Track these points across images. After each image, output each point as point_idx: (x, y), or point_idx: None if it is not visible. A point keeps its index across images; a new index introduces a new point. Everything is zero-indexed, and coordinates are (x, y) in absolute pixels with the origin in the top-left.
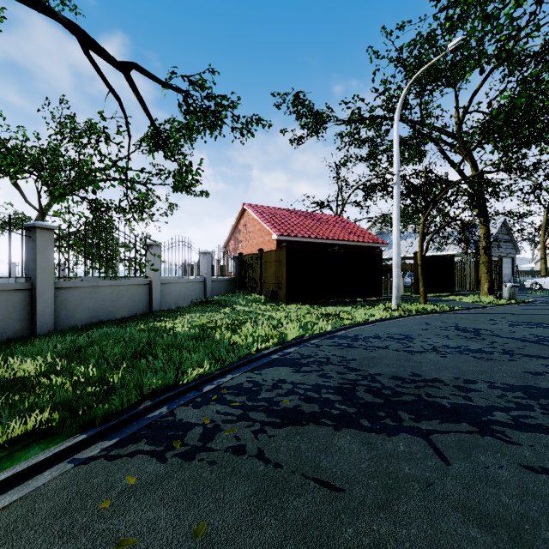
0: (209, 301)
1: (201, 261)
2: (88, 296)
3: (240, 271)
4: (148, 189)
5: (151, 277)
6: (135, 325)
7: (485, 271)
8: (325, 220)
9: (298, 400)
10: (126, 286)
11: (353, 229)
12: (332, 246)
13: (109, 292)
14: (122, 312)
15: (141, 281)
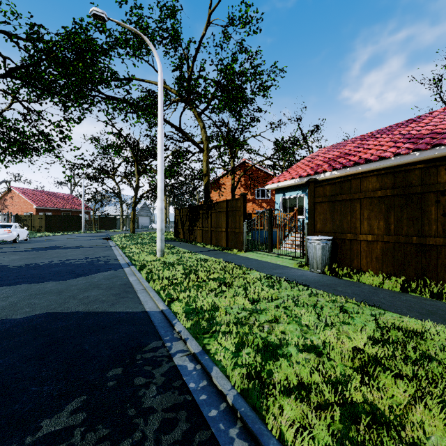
0: None
1: (2, 218)
2: None
3: (17, 221)
4: None
5: None
6: None
7: (121, 222)
8: (62, 197)
9: (54, 236)
10: None
11: (78, 203)
12: (65, 211)
13: None
14: None
15: None
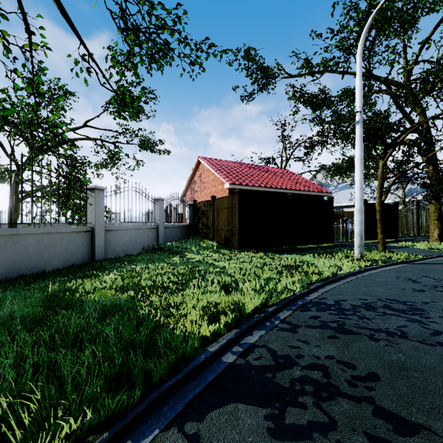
0: (162, 247)
1: (154, 207)
2: (3, 246)
3: (194, 218)
4: (118, 147)
5: (93, 224)
6: (48, 285)
7: (434, 218)
8: (273, 172)
9: None
10: (60, 233)
11: (299, 180)
12: (280, 195)
13: (35, 241)
14: (54, 263)
15: (81, 228)
